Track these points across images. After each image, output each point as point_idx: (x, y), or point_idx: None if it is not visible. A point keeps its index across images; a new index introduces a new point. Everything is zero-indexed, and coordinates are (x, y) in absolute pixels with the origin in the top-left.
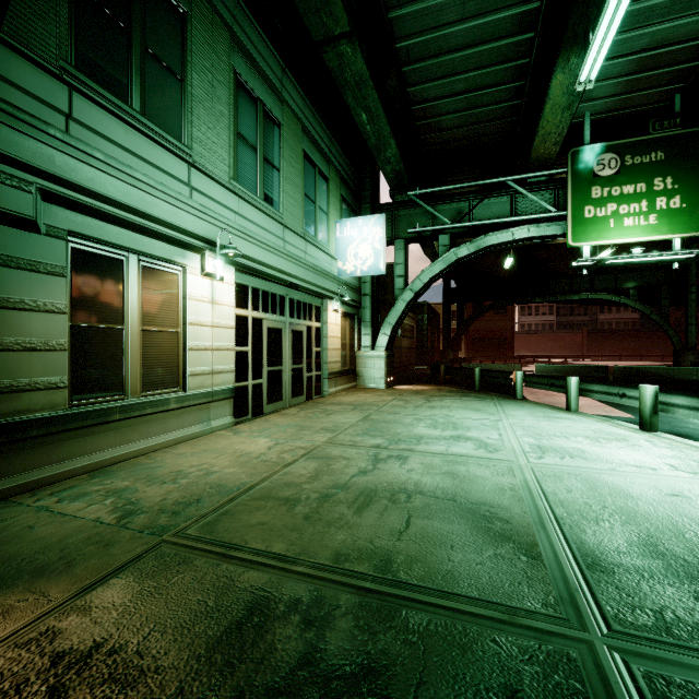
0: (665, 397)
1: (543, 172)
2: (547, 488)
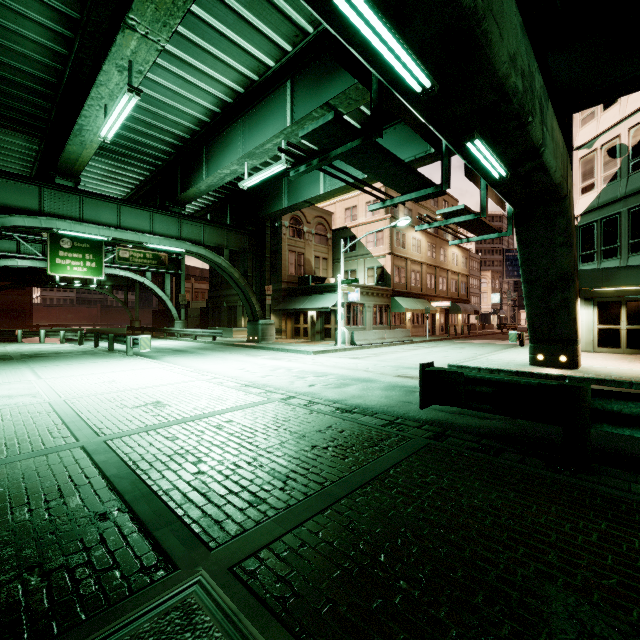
0: (67, 333)
1: (36, 237)
2: (16, 350)
